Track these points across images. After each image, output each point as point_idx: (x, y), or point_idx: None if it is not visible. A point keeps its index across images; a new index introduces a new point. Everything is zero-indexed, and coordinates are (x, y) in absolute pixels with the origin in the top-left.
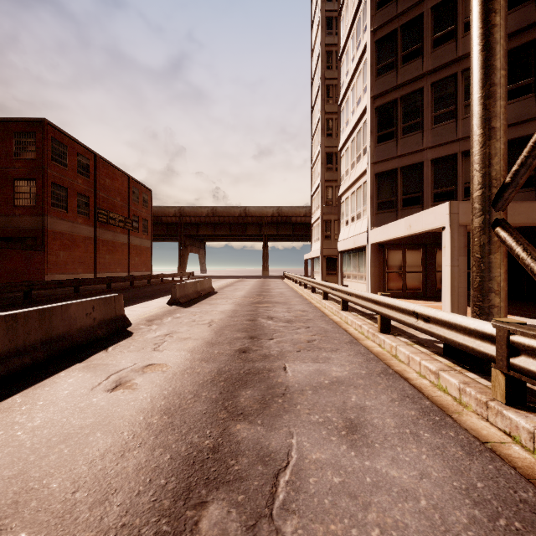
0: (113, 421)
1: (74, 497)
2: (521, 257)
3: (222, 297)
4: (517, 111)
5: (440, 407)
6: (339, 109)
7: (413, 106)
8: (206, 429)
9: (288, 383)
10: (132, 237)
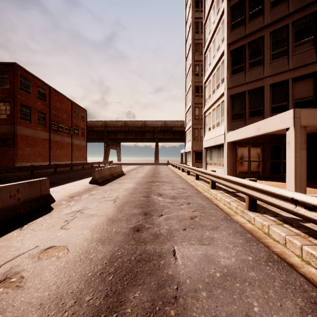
0: None
1: None
2: None
3: (128, 178)
4: None
5: None
6: (204, 56)
7: (257, 49)
8: None
9: (179, 278)
10: (74, 139)
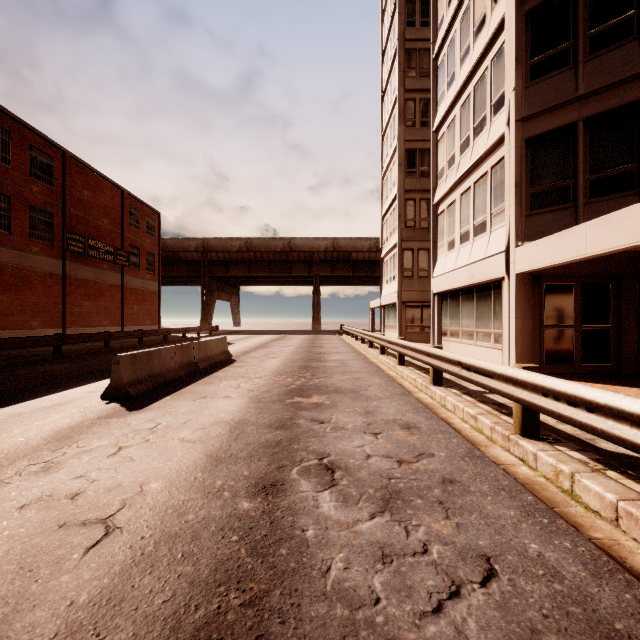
0: None
1: None
2: None
3: (235, 374)
4: None
5: None
6: (434, 64)
7: None
8: None
9: None
10: (129, 276)
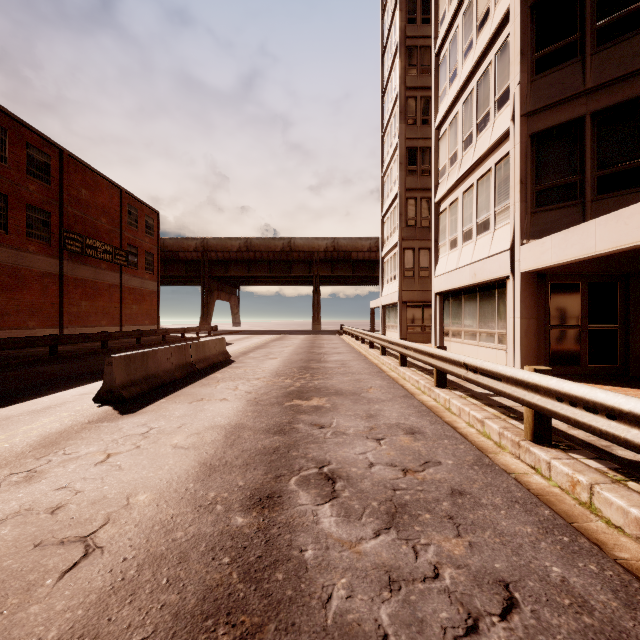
0: None
1: None
2: None
3: (233, 376)
4: None
5: None
6: (436, 61)
7: None
8: None
9: None
10: (127, 276)
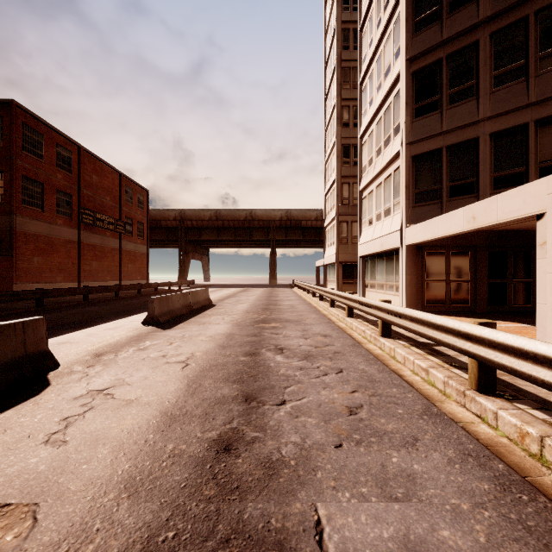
0: None
1: None
2: None
3: (218, 313)
4: None
5: None
6: (360, 88)
7: (464, 66)
8: None
9: None
10: (125, 241)
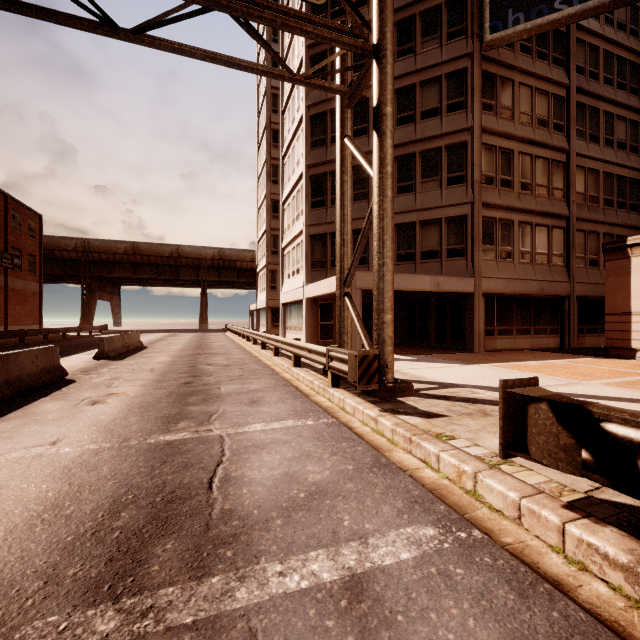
0: (108, 413)
1: (110, 428)
2: (351, 314)
3: (156, 351)
4: (405, 203)
5: (307, 395)
6: (282, 162)
7: None
8: (171, 409)
9: (221, 393)
10: (12, 278)
